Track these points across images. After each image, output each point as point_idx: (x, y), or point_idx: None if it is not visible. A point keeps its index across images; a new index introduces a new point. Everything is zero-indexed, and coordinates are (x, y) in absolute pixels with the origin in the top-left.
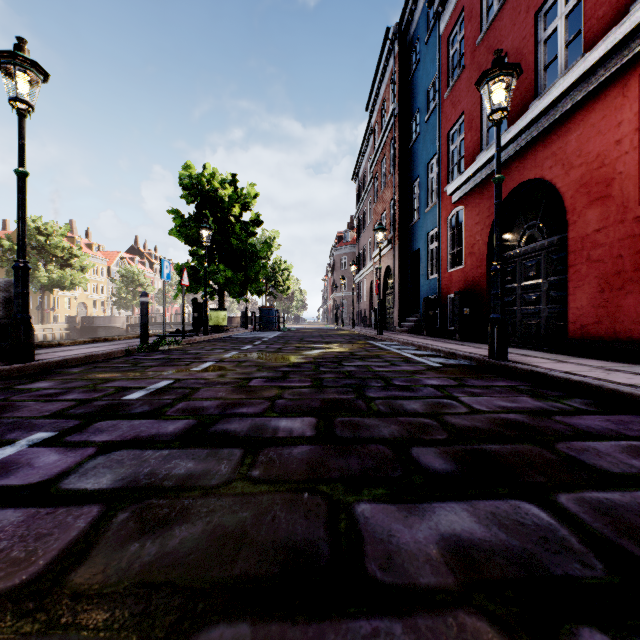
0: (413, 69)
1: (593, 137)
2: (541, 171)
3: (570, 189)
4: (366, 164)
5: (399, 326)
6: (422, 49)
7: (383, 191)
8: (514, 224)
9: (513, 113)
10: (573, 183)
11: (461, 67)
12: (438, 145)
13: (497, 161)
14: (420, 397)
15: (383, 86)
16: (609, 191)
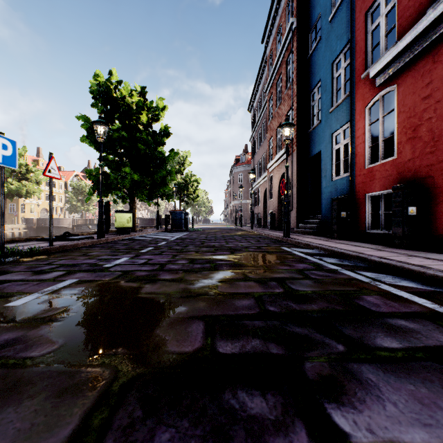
0: None
1: None
2: None
3: None
4: (260, 93)
5: (297, 227)
6: None
7: (279, 107)
8: None
9: None
10: None
11: None
12: (350, 33)
13: None
14: None
15: (279, 13)
16: None
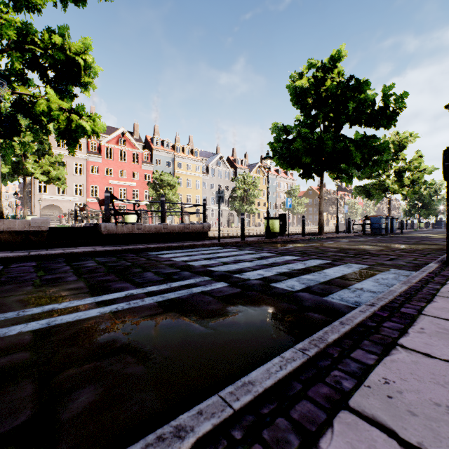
0: None
1: None
2: None
3: None
4: None
5: None
6: None
7: None
8: None
9: None
10: None
11: None
12: None
13: None
14: None
15: None
16: None
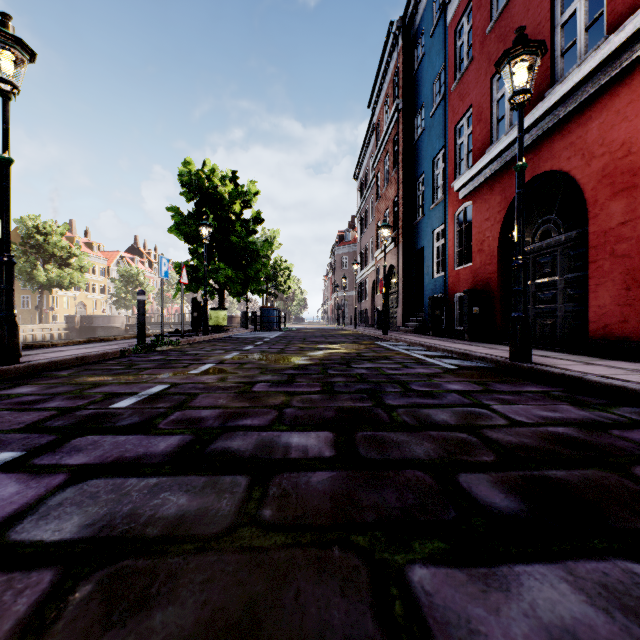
0: (418, 63)
1: (617, 124)
2: (558, 162)
3: (591, 180)
4: (368, 162)
5: (403, 326)
6: (427, 42)
7: (386, 188)
8: (527, 219)
9: (527, 103)
10: (594, 174)
11: (469, 58)
12: (444, 140)
13: (519, 147)
14: (446, 405)
15: (386, 82)
16: (636, 181)
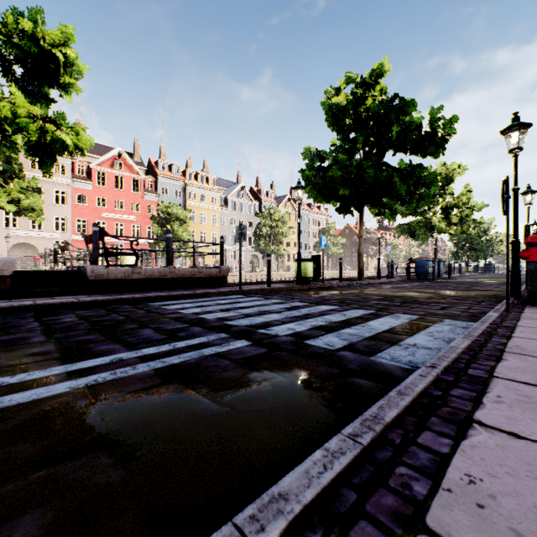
0: None
1: None
2: None
3: None
4: None
5: None
6: None
7: None
8: None
9: None
10: None
11: None
12: None
13: None
14: None
15: None
16: None
